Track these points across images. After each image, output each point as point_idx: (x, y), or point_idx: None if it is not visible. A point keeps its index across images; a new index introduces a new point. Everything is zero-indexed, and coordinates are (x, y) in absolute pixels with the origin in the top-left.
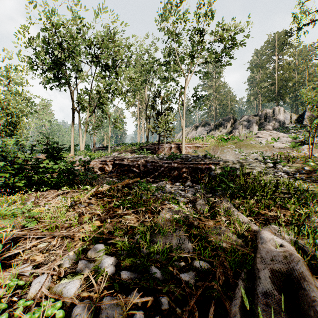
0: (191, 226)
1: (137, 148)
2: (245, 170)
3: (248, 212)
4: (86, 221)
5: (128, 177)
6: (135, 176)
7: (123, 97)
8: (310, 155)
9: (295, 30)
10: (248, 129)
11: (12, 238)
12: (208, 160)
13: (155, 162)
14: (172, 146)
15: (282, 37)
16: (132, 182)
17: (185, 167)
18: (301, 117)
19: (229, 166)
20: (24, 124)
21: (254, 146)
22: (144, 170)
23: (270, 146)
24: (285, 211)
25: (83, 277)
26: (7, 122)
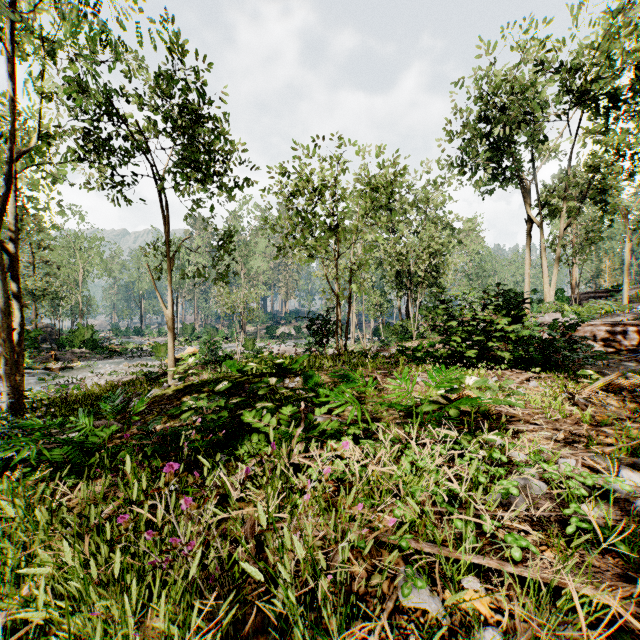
0: None
1: None
2: None
3: None
4: (607, 425)
5: None
6: None
7: None
8: None
9: None
10: None
11: (498, 416)
12: None
13: None
14: None
15: None
16: None
17: None
18: None
19: None
20: (448, 266)
21: None
22: None
23: None
24: None
25: (633, 483)
26: (430, 266)
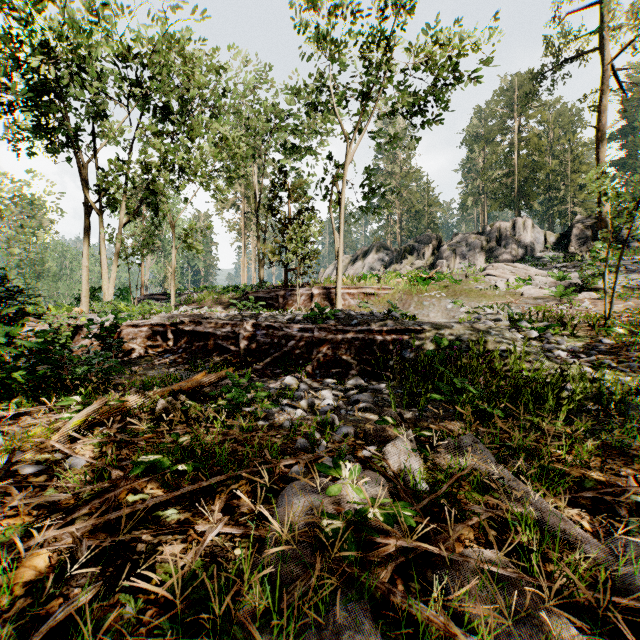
0: (385, 563)
1: (239, 297)
2: (481, 346)
3: (535, 474)
4: None
5: (210, 363)
6: (227, 361)
7: (204, 180)
8: (609, 312)
9: (555, 68)
10: (467, 261)
11: None
12: (398, 323)
13: (276, 327)
14: (314, 293)
15: (532, 79)
16: (213, 380)
17: (346, 340)
18: (564, 239)
19: (444, 336)
20: None
21: (483, 293)
22: (248, 347)
23: (515, 293)
24: (624, 462)
25: None
26: None
